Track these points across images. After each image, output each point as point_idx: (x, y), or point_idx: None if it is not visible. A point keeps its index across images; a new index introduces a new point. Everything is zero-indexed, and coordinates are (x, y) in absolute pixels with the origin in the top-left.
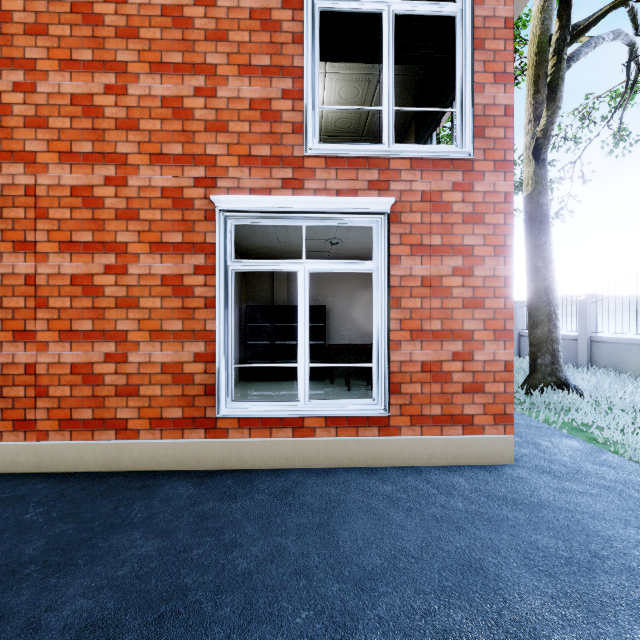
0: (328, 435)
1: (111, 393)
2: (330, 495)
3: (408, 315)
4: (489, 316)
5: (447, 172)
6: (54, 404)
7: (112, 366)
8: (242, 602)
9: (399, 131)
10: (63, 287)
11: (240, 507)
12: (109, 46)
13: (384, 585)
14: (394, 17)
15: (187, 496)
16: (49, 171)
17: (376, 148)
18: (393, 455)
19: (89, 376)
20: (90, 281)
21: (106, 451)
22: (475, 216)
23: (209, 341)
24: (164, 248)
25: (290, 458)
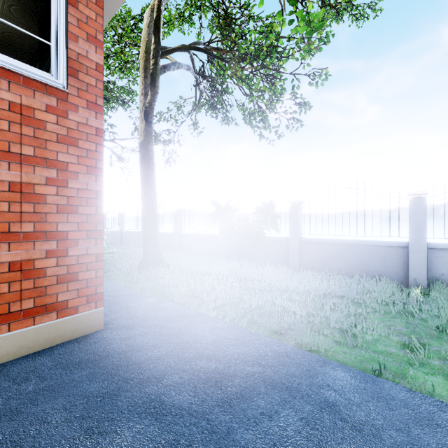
0: None
1: None
2: None
3: None
4: (83, 220)
5: (40, 93)
6: None
7: None
8: None
9: (30, 52)
10: None
11: None
12: None
13: None
14: None
15: None
16: None
17: None
18: None
19: None
20: None
21: None
22: (70, 139)
23: None
24: None
25: None
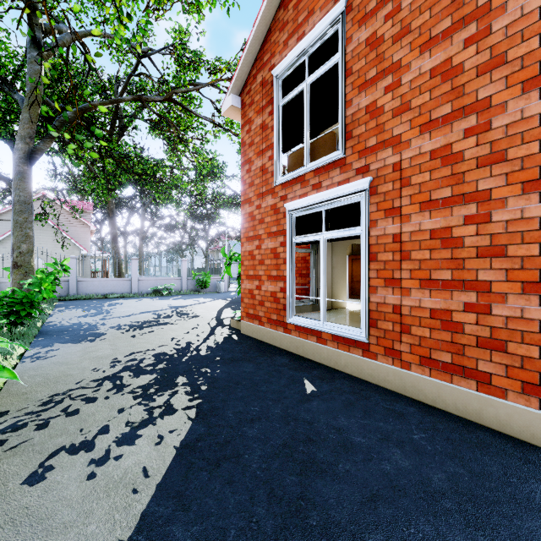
0: None
1: (471, 343)
2: None
3: None
4: None
5: None
6: (415, 341)
7: (472, 316)
8: None
9: None
10: (423, 241)
11: None
12: None
13: None
14: None
15: None
16: (411, 145)
17: None
18: None
19: (447, 322)
20: (448, 233)
21: (465, 398)
22: None
23: None
24: None
25: None
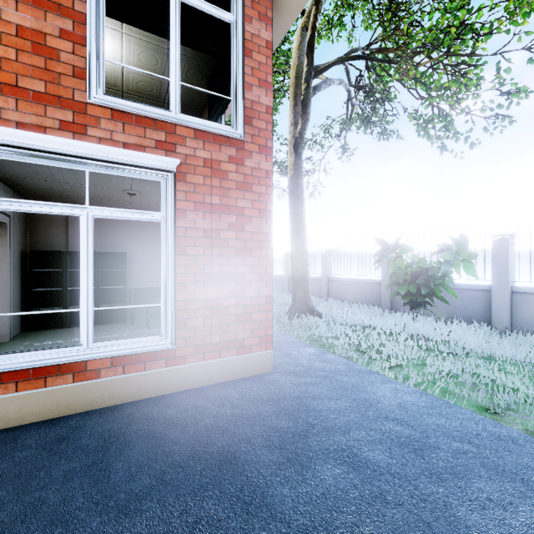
0: (114, 374)
1: None
2: (111, 431)
3: (192, 261)
4: (255, 262)
5: (224, 146)
6: None
7: None
8: None
9: (197, 107)
10: None
11: None
12: None
13: (148, 502)
14: (182, 4)
15: None
16: None
17: (163, 113)
18: (179, 382)
19: None
20: None
21: None
22: (246, 185)
23: None
24: None
25: (70, 404)
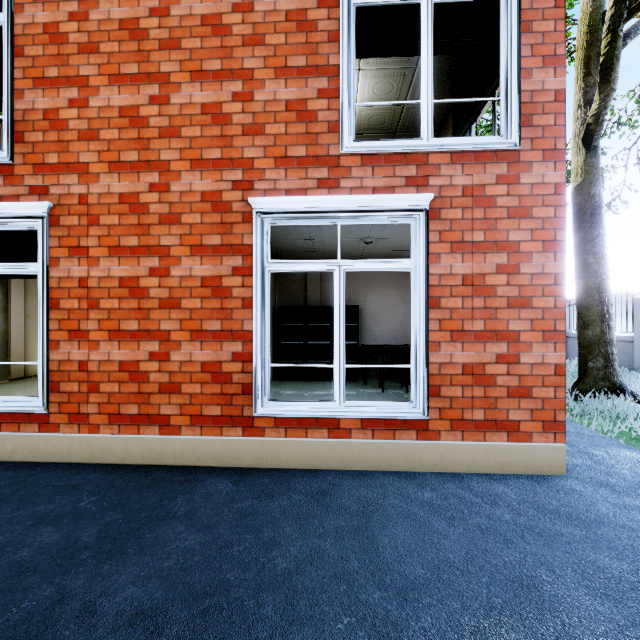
0: (364, 437)
1: (155, 390)
2: (367, 499)
3: (448, 315)
4: (537, 316)
5: (490, 164)
6: (104, 399)
7: (156, 364)
8: (283, 602)
9: (435, 125)
10: (112, 289)
11: (278, 506)
12: (153, 59)
13: (428, 596)
14: (433, 6)
15: (226, 492)
16: (100, 180)
17: (414, 143)
18: (432, 460)
19: (135, 373)
20: (136, 283)
21: (151, 445)
22: (521, 210)
23: (246, 341)
24: (204, 250)
25: (326, 459)
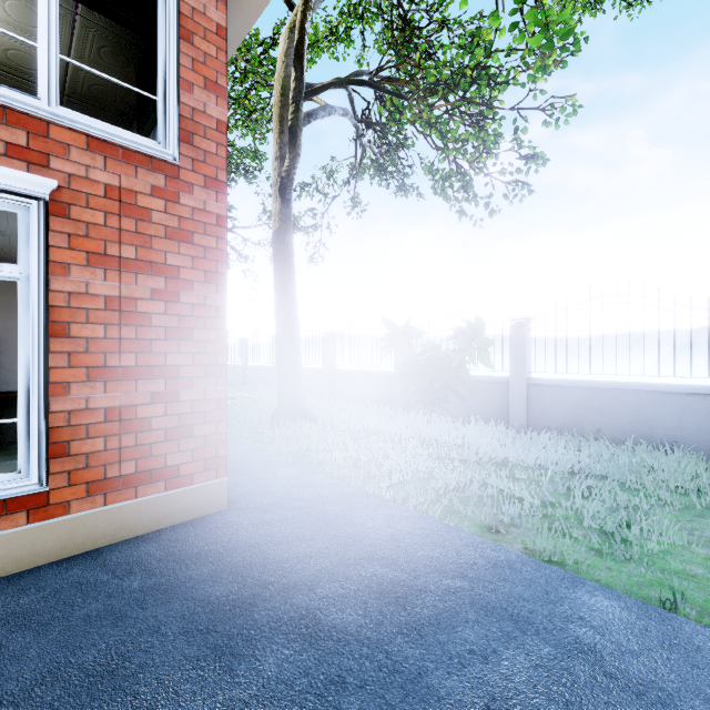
0: None
1: None
2: None
3: (83, 347)
4: (199, 349)
5: (144, 170)
6: None
7: None
8: None
9: (124, 110)
10: None
11: None
12: None
13: None
14: None
15: None
16: None
17: (22, 98)
18: (56, 545)
19: None
20: None
21: None
22: (182, 233)
23: None
24: None
25: None
